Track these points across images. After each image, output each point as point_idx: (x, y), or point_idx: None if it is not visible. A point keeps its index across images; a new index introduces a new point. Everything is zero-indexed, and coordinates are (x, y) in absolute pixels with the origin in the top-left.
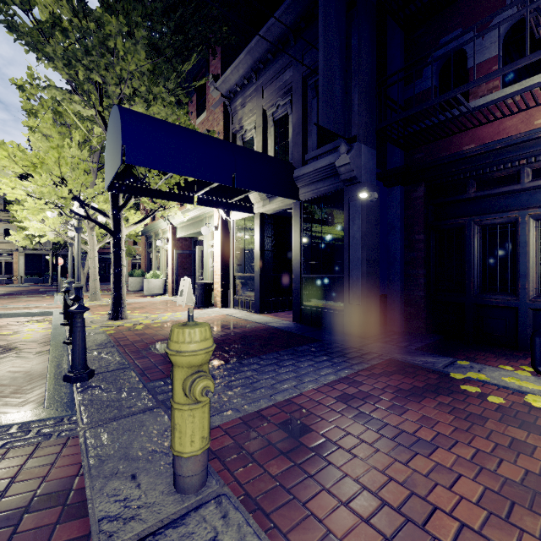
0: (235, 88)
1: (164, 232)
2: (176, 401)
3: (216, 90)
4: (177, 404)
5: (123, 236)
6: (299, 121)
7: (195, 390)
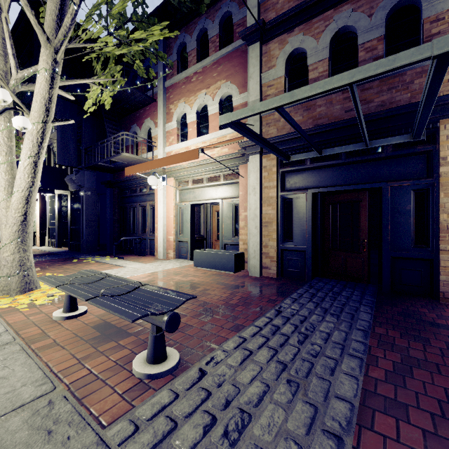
0: None
1: None
2: None
3: None
4: None
5: None
6: None
7: None
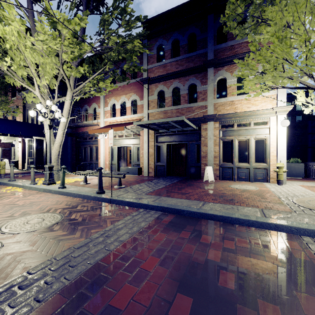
0: None
1: None
2: (1, 169)
3: (19, 95)
4: (1, 169)
5: None
6: None
7: (3, 167)
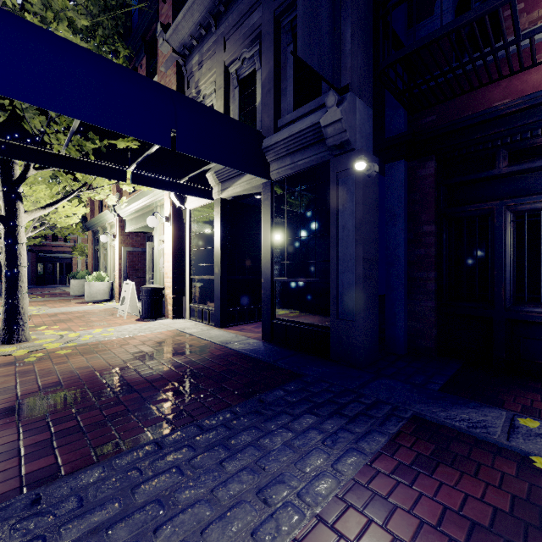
0: (190, 41)
1: (112, 226)
2: None
3: (166, 43)
4: None
5: (22, 223)
6: (270, 75)
7: None
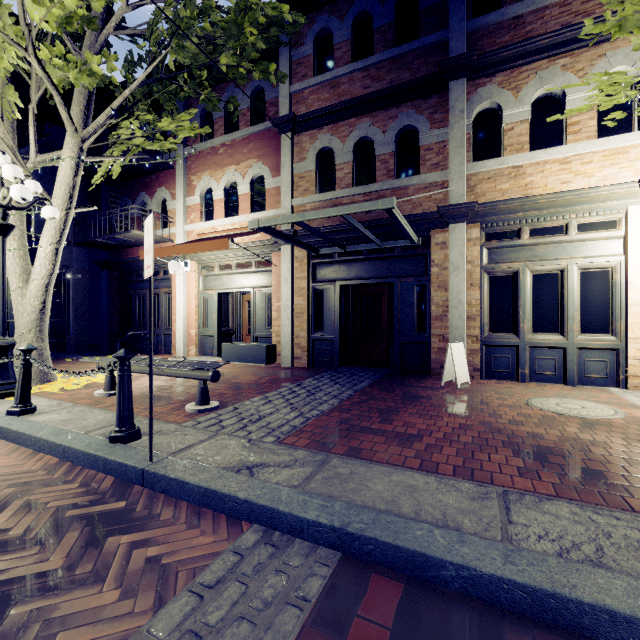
0: None
1: None
2: None
3: None
4: None
5: None
6: None
7: None
